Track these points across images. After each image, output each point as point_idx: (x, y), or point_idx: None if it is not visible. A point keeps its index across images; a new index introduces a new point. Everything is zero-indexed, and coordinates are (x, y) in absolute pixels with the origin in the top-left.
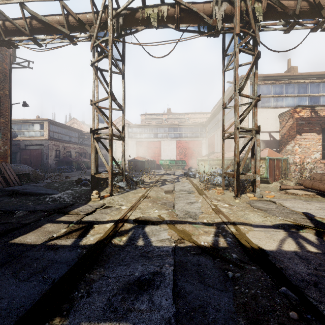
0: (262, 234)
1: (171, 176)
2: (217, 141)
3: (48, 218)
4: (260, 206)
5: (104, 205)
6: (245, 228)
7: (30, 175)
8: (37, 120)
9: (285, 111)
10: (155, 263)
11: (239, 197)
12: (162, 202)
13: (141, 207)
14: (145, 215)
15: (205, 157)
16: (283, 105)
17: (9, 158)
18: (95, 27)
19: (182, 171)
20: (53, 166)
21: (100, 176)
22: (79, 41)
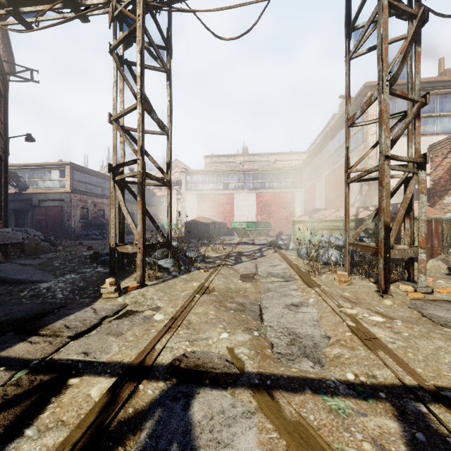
0: None
1: (250, 247)
2: (319, 193)
3: None
4: (445, 317)
5: (124, 309)
6: None
7: (24, 246)
8: (55, 164)
9: (442, 139)
10: None
11: (390, 293)
12: (236, 302)
13: (192, 320)
14: (198, 348)
15: (305, 217)
16: (435, 131)
17: None
18: None
19: (266, 238)
20: (78, 231)
21: (124, 251)
22: (92, 13)
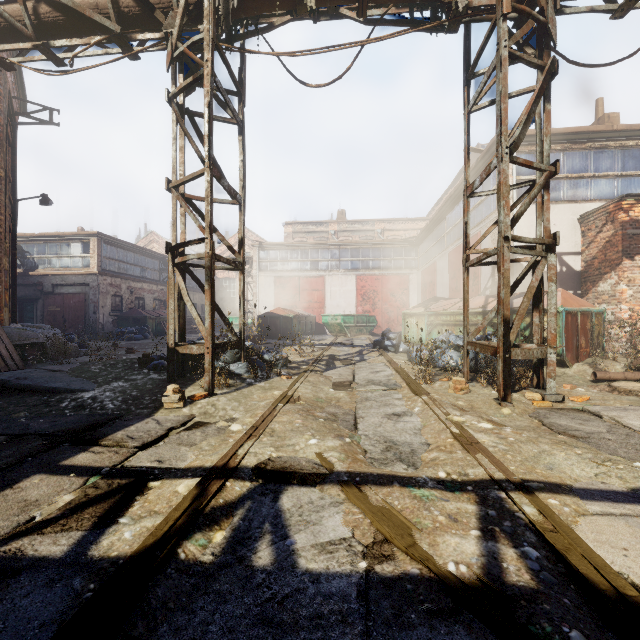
0: (622, 529)
1: (347, 350)
2: (441, 277)
3: (44, 458)
4: (566, 426)
5: (192, 421)
6: (562, 504)
7: (47, 348)
8: (76, 234)
9: (595, 208)
10: None
11: (510, 401)
12: (327, 412)
13: (276, 429)
14: (284, 453)
15: (419, 309)
16: (588, 197)
17: (6, 311)
18: (176, 14)
19: (369, 338)
20: (108, 328)
21: (187, 351)
22: (144, 50)
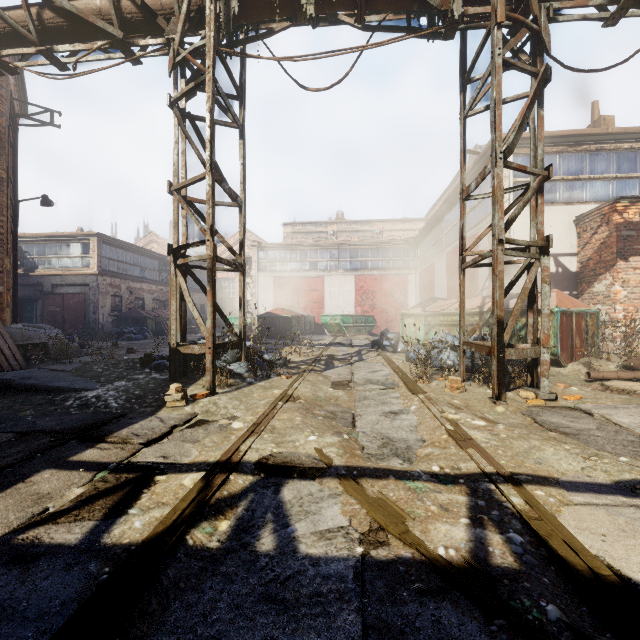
0: (602, 517)
1: (346, 350)
2: (439, 277)
3: (52, 454)
4: (558, 423)
5: (194, 419)
6: (547, 495)
7: (49, 348)
8: (76, 235)
9: (591, 210)
10: (303, 634)
11: (504, 399)
12: (326, 410)
13: (276, 426)
14: (285, 449)
15: (417, 309)
16: (584, 199)
17: (8, 311)
18: (178, 20)
19: (368, 338)
20: (108, 328)
21: (188, 351)
22: (146, 55)
